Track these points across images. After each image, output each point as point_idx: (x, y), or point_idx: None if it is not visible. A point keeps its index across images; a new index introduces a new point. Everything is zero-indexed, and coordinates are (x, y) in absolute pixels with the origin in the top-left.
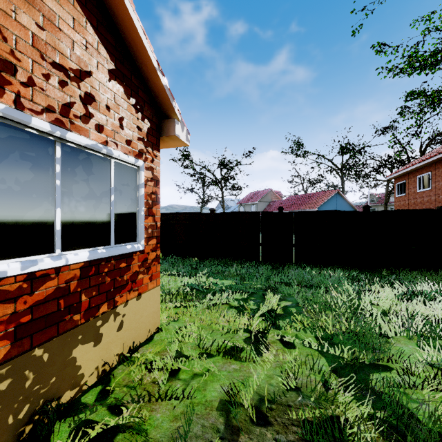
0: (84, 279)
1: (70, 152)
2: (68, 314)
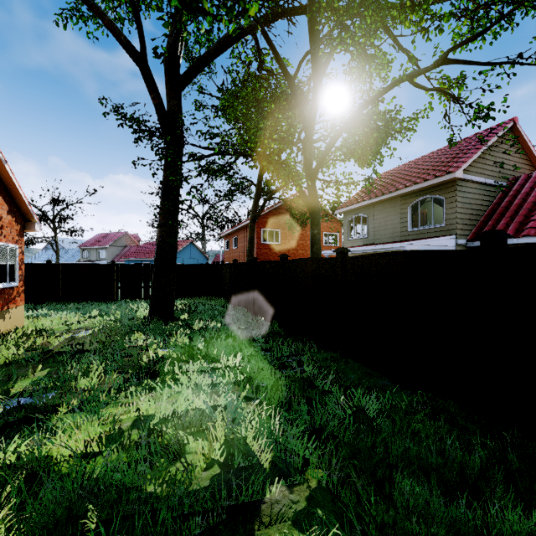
0: (1, 295)
1: None
2: None
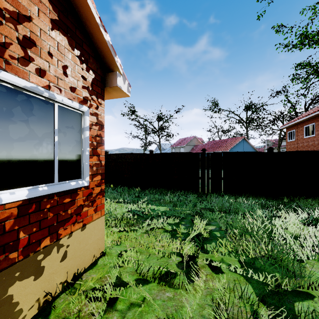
0: (23, 217)
1: (6, 92)
2: (2, 253)
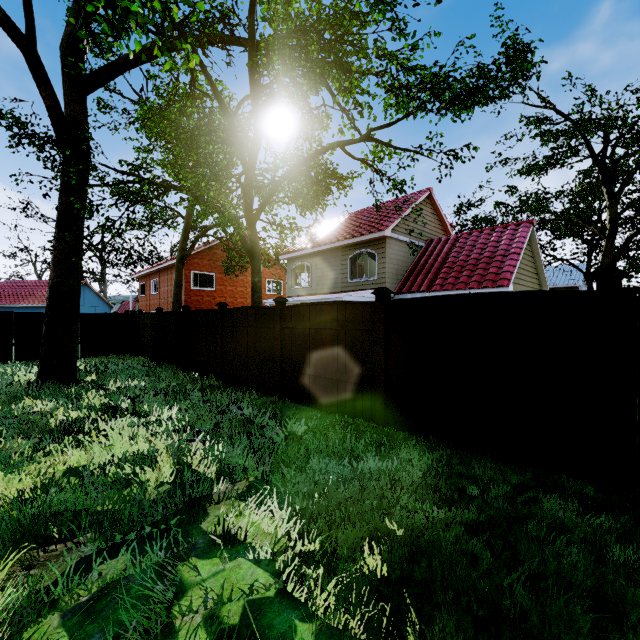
0: None
1: None
2: None
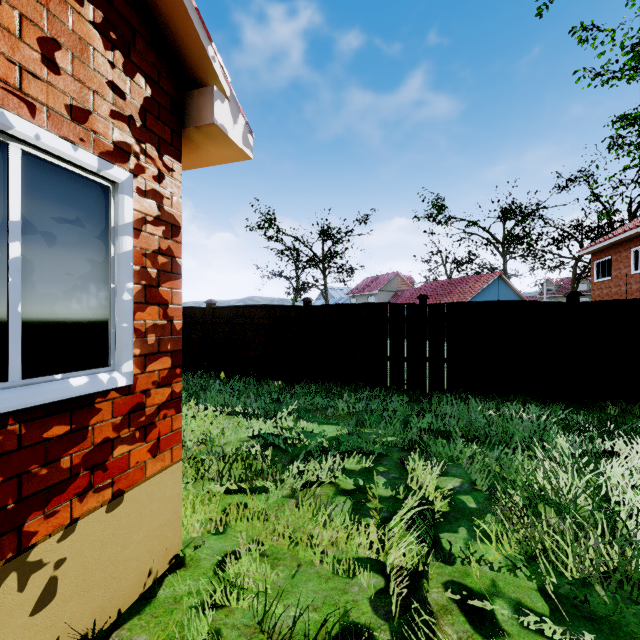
0: None
1: None
2: None
